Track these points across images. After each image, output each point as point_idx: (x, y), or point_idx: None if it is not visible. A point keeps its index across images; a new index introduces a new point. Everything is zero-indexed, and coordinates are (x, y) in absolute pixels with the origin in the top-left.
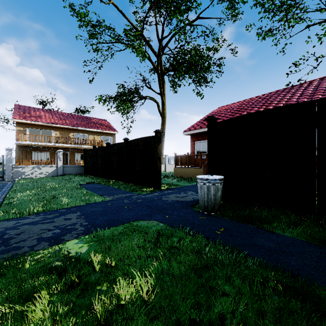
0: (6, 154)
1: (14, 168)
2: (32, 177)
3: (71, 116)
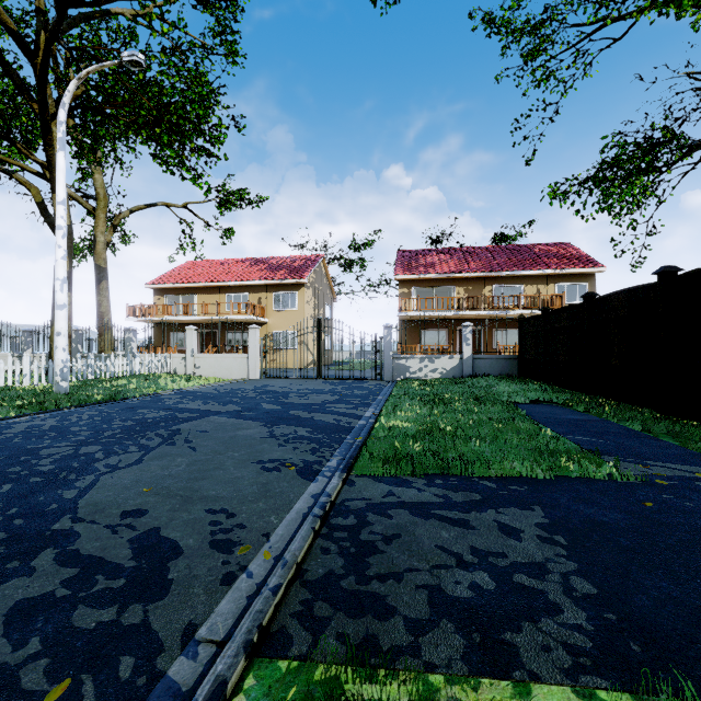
0: (385, 335)
1: (395, 360)
2: (421, 377)
3: (485, 251)
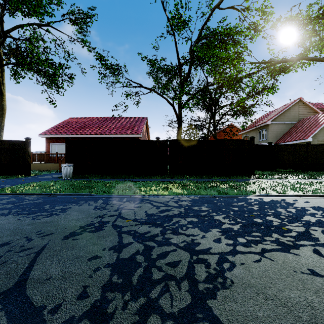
0: None
1: None
2: None
3: None
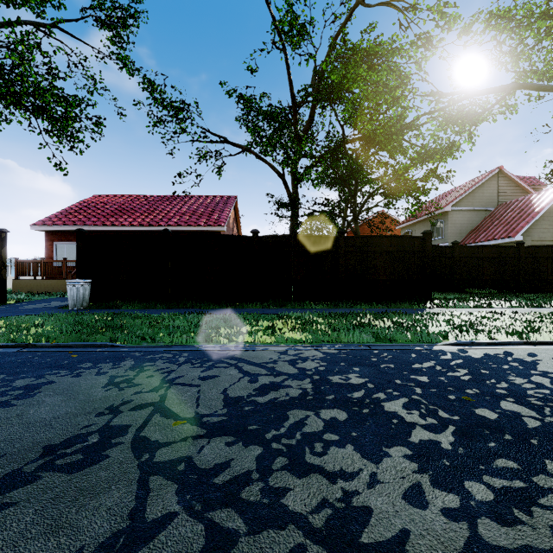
0: None
1: None
2: None
3: None
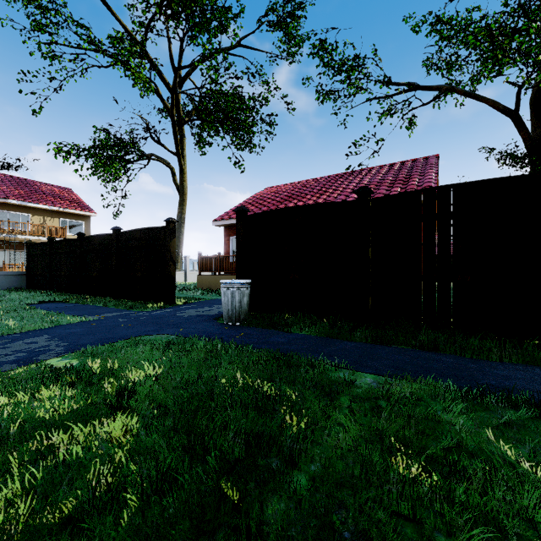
0: None
1: None
2: None
3: None
